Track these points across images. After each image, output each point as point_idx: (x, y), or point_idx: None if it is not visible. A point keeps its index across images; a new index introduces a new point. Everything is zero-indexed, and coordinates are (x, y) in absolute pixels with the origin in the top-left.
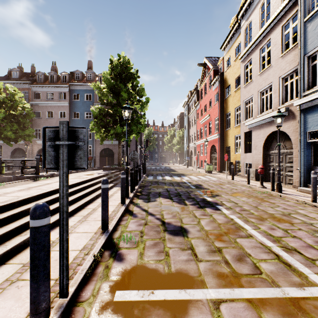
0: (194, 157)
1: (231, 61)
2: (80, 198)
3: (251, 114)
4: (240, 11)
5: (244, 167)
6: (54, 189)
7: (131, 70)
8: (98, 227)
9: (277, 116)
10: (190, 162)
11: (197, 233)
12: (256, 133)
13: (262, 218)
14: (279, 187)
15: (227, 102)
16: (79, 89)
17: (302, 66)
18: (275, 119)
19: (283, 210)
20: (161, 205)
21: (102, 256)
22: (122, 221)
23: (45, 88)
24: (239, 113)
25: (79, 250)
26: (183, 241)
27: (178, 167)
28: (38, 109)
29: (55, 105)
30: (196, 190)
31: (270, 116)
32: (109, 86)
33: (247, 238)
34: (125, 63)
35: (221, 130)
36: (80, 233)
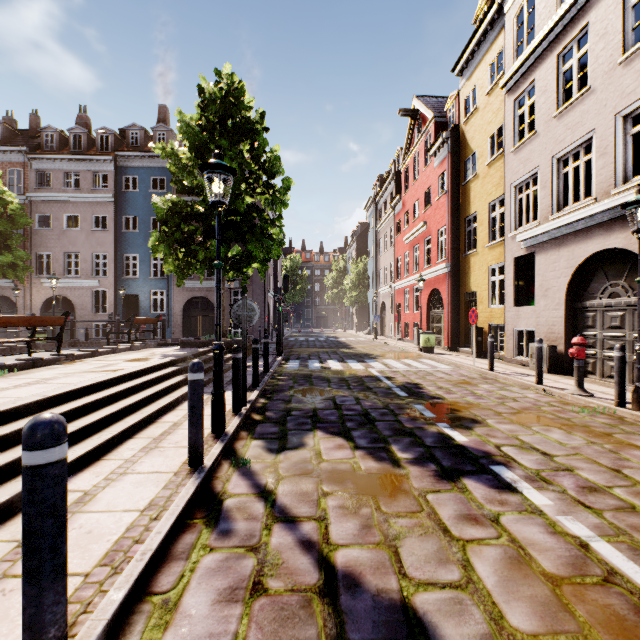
0: (390, 317)
1: (478, 96)
2: None
3: (531, 214)
4: None
5: (514, 339)
6: None
7: (249, 113)
8: None
9: (639, 202)
10: (381, 327)
11: None
12: (548, 258)
13: None
14: None
15: (469, 190)
16: (137, 165)
17: None
18: (632, 210)
19: None
20: (320, 465)
21: None
22: (168, 564)
23: (62, 163)
24: (498, 214)
25: None
26: None
27: (355, 338)
28: (44, 208)
29: (84, 200)
30: (411, 401)
31: (589, 212)
32: (193, 146)
33: None
34: (234, 92)
35: (454, 255)
36: None
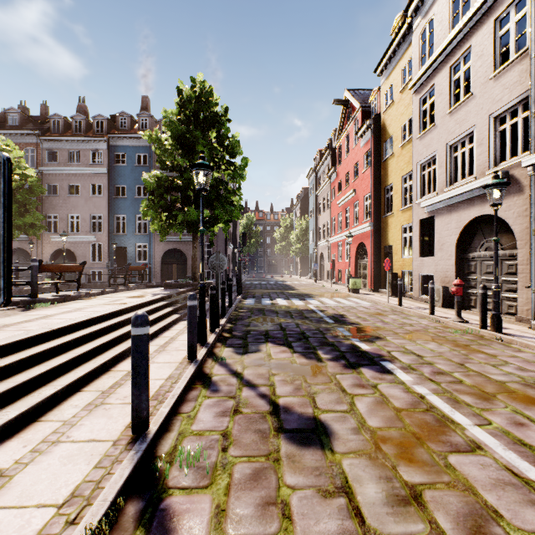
0: (327, 265)
1: (394, 93)
2: (105, 349)
3: (432, 186)
4: (412, 1)
5: (420, 282)
6: (47, 329)
7: (215, 108)
8: (126, 423)
9: (493, 185)
10: (320, 273)
11: (352, 439)
12: (443, 220)
13: (485, 393)
14: (497, 322)
15: (387, 166)
16: (125, 145)
17: None
18: (489, 190)
19: (521, 372)
20: (270, 361)
21: (117, 520)
22: (186, 403)
23: (66, 143)
24: (409, 186)
25: (56, 506)
26: (323, 465)
27: (299, 282)
28: (52, 179)
29: (84, 172)
30: (336, 326)
31: (470, 187)
32: (174, 136)
33: (473, 454)
34: (205, 94)
35: (376, 216)
36: (78, 443)
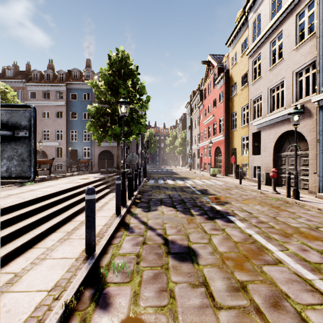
0: (197, 160)
1: (237, 57)
2: (68, 208)
3: (259, 113)
4: (247, 3)
5: (252, 170)
6: (35, 197)
7: (131, 66)
8: (82, 249)
9: (294, 113)
10: (193, 165)
11: (209, 258)
12: (266, 133)
13: (286, 233)
14: (296, 193)
15: (233, 101)
16: (76, 88)
17: (321, 57)
18: (292, 116)
19: (308, 222)
20: (163, 215)
21: (80, 298)
22: (115, 238)
23: (41, 87)
24: (246, 112)
25: (47, 291)
26: (193, 271)
27: (181, 170)
28: None
29: (52, 104)
30: (202, 196)
31: (282, 114)
32: (106, 83)
33: (276, 266)
34: (124, 58)
35: (226, 131)
36: (56, 259)
